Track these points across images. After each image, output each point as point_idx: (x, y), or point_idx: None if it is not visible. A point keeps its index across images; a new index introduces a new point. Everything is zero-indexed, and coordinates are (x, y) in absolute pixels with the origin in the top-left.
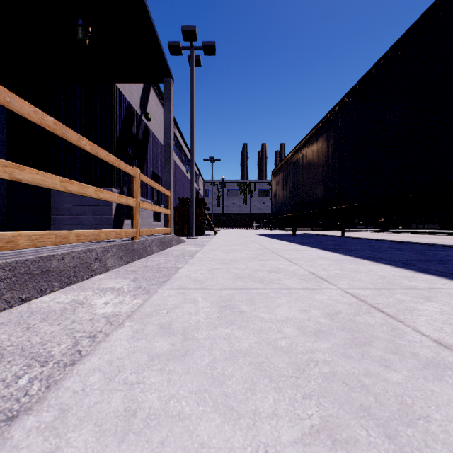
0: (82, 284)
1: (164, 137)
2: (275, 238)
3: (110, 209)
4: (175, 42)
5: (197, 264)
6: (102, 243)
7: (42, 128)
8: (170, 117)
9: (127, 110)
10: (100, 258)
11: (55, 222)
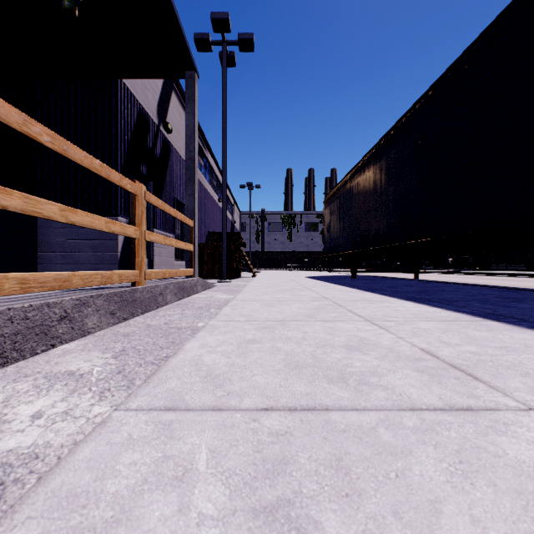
0: (26, 364)
1: (186, 149)
2: (331, 282)
3: (116, 245)
4: (203, 34)
5: (220, 329)
6: (80, 292)
7: (24, 137)
8: (193, 122)
9: (139, 116)
10: (70, 317)
11: (43, 261)
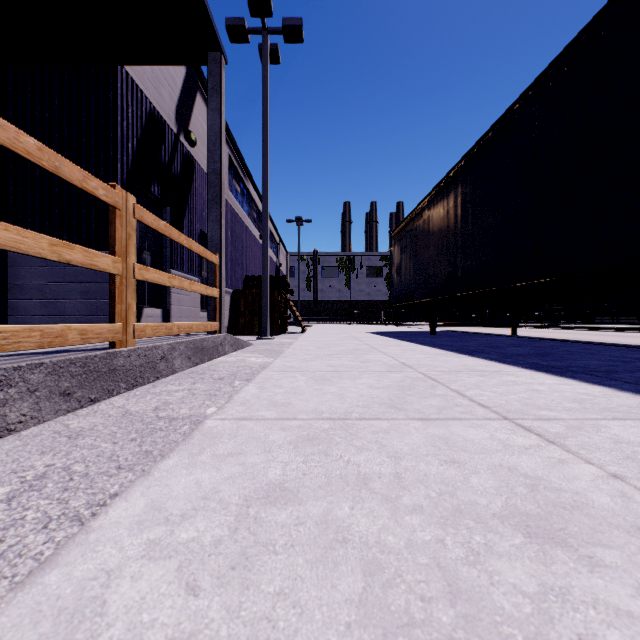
0: None
1: (209, 159)
2: (405, 339)
3: None
4: (238, 19)
5: (217, 445)
6: (2, 361)
7: None
8: (219, 122)
9: (149, 118)
10: None
11: (16, 312)
